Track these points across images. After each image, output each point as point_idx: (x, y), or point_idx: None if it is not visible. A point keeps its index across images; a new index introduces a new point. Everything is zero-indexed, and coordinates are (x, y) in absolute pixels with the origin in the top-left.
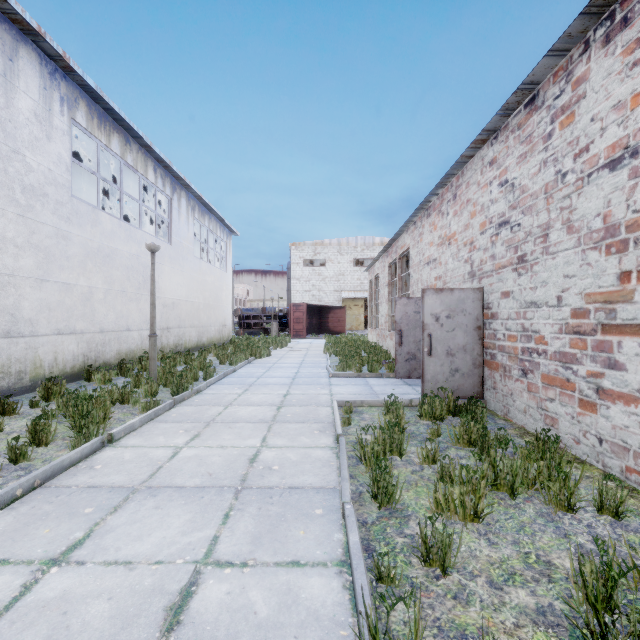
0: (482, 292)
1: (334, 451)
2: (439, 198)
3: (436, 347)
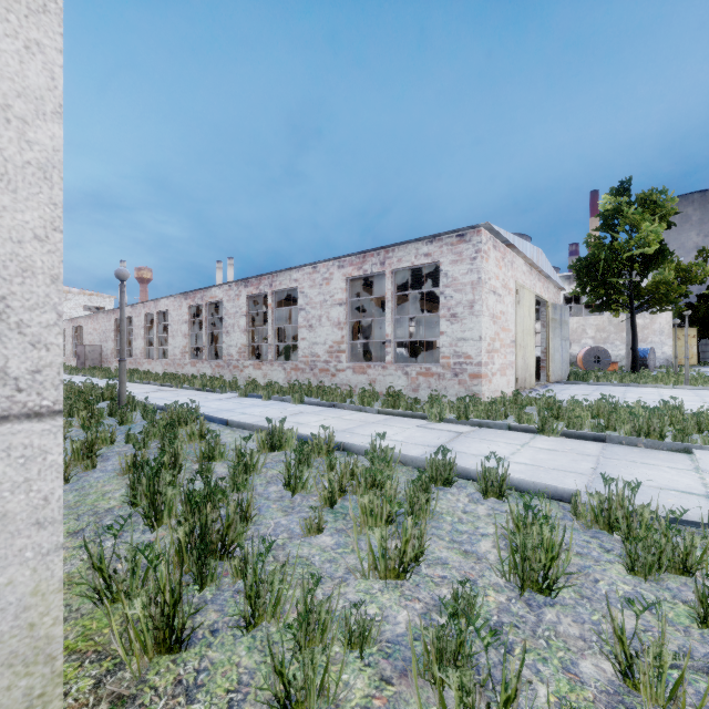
0: (102, 346)
1: (65, 374)
2: (93, 316)
3: (89, 358)
